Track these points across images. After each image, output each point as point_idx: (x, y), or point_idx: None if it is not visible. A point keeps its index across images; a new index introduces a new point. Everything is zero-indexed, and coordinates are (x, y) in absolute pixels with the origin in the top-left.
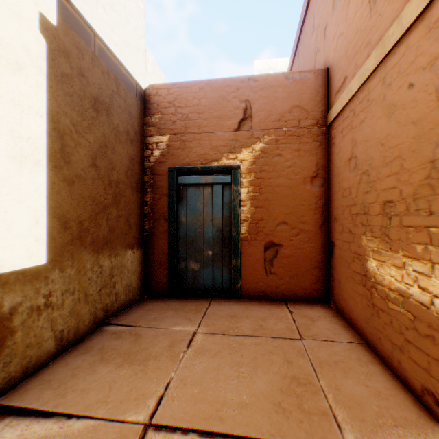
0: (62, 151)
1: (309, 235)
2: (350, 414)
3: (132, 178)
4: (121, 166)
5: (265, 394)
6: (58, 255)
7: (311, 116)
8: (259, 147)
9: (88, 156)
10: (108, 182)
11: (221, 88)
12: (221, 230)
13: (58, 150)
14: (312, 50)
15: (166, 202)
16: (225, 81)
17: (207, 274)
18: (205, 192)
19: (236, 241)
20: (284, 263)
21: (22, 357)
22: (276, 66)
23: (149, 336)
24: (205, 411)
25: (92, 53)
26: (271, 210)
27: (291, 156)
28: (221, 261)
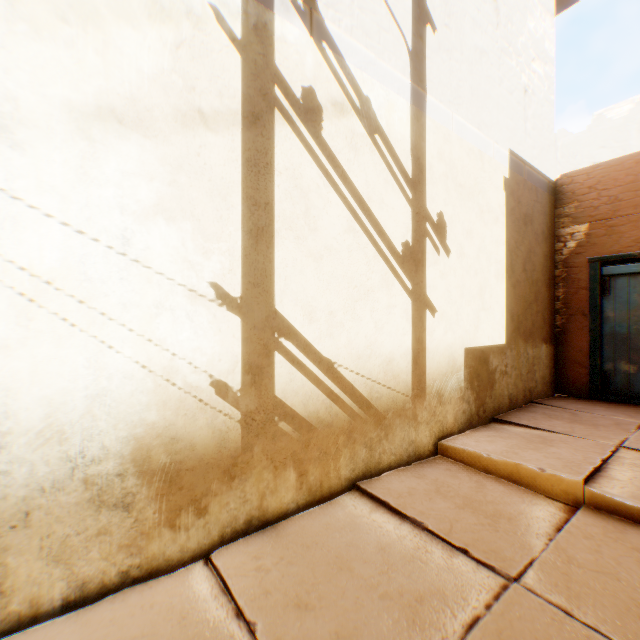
0: (510, 264)
1: None
2: None
3: (545, 274)
4: (538, 265)
5: None
6: (508, 339)
7: None
8: None
9: (520, 263)
10: (530, 282)
11: None
12: None
13: (508, 265)
14: None
15: (583, 296)
16: None
17: None
18: None
19: None
20: None
21: (497, 400)
22: None
23: (585, 416)
24: None
25: (522, 179)
26: None
27: None
28: None
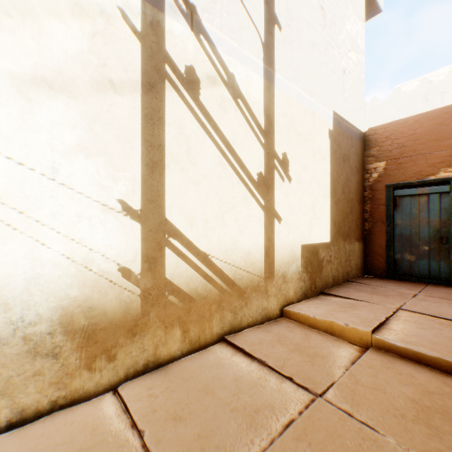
0: (333, 188)
1: None
2: None
3: (358, 195)
4: (353, 189)
5: None
6: (332, 239)
7: None
8: None
9: (341, 188)
10: (348, 200)
11: (436, 116)
12: (437, 230)
13: (332, 188)
14: None
15: (382, 210)
16: (441, 109)
17: (422, 264)
18: (419, 200)
19: None
20: None
21: (325, 279)
22: None
23: (381, 289)
24: (430, 312)
25: (342, 131)
26: None
27: None
28: (436, 255)
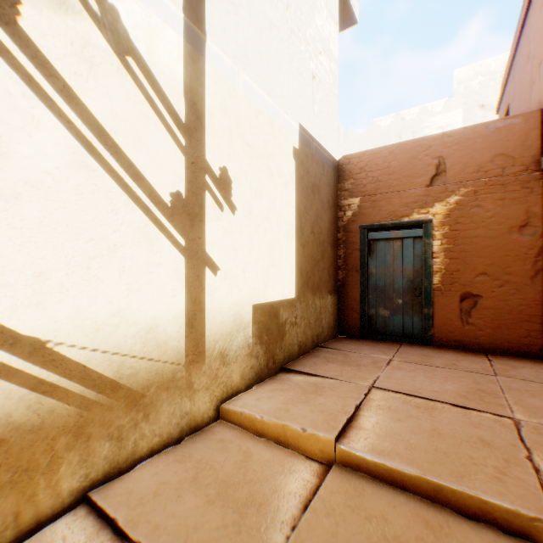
0: (300, 226)
1: (514, 287)
2: (524, 410)
3: (331, 237)
4: (325, 229)
5: (452, 391)
6: (299, 293)
7: (517, 162)
8: (453, 200)
9: (310, 226)
10: (319, 242)
11: (411, 149)
12: (412, 281)
13: (299, 226)
14: (526, 78)
15: (357, 256)
16: (415, 141)
17: (397, 320)
18: (395, 246)
19: (427, 291)
20: (483, 314)
21: (288, 349)
22: (486, 68)
23: (355, 356)
24: (407, 389)
25: (312, 153)
26: (468, 261)
27: (491, 206)
28: (411, 309)
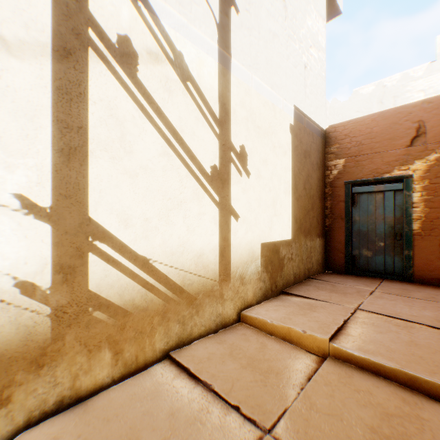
0: (295, 184)
1: None
2: None
3: (319, 191)
4: (314, 185)
5: (429, 317)
6: (294, 236)
7: None
8: (433, 158)
9: (302, 184)
10: (309, 196)
11: (391, 116)
12: (392, 227)
13: (294, 184)
14: None
15: (342, 206)
16: (396, 109)
17: (378, 260)
18: (376, 197)
19: (407, 235)
20: None
21: (286, 278)
22: None
23: (341, 286)
24: (387, 312)
25: (304, 126)
26: None
27: None
28: (391, 251)
